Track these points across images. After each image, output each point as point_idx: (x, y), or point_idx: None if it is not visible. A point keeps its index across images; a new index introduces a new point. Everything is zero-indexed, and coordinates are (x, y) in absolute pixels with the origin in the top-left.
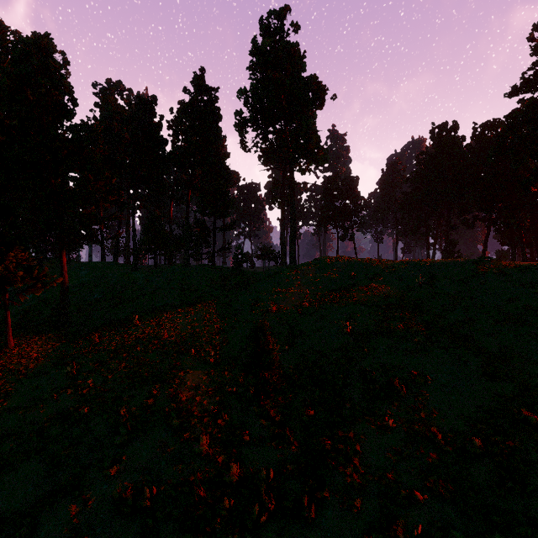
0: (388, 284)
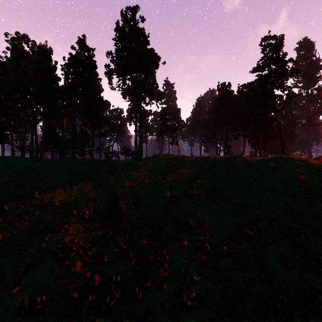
0: (191, 169)
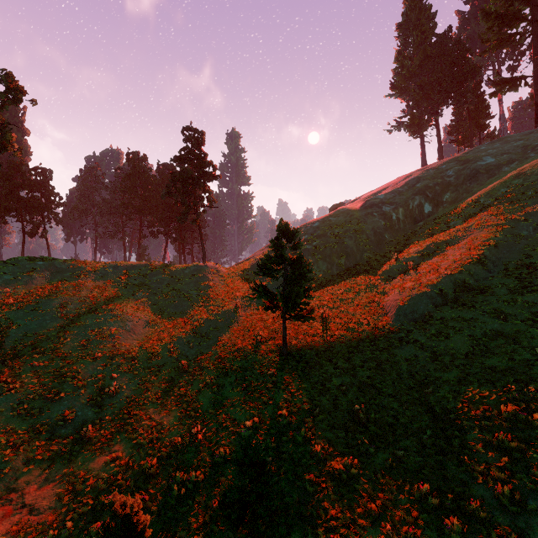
0: (93, 280)
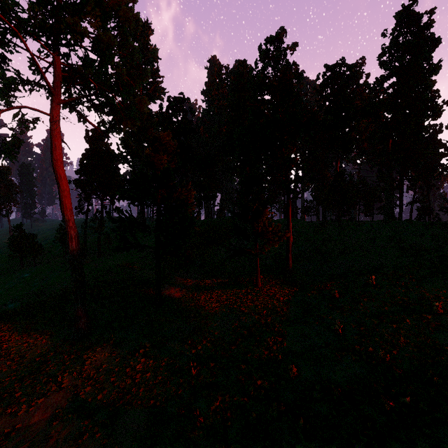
0: None
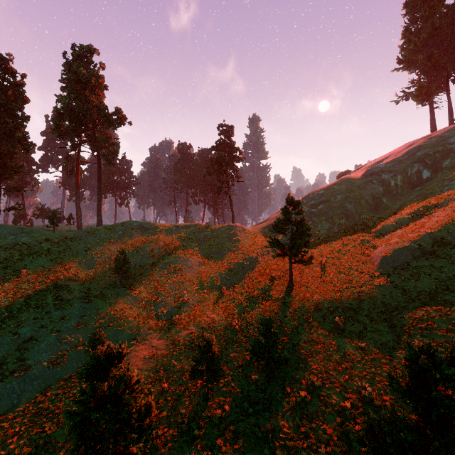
0: (165, 235)
